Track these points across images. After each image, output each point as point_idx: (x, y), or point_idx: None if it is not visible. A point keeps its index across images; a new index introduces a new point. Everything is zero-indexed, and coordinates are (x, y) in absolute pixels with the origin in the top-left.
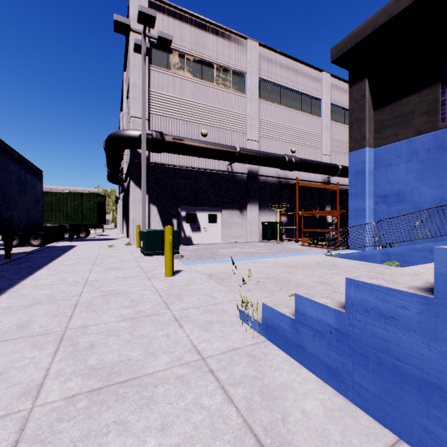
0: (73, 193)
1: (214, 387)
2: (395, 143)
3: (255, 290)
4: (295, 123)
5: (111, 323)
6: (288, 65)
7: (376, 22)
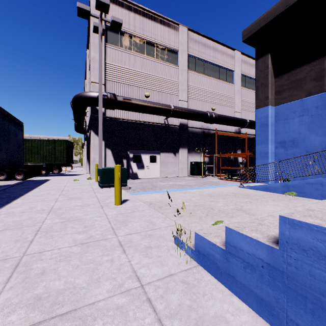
0: (48, 140)
1: (151, 320)
2: (291, 102)
3: (187, 216)
4: (214, 88)
5: (64, 248)
6: (209, 45)
7: (277, 11)
